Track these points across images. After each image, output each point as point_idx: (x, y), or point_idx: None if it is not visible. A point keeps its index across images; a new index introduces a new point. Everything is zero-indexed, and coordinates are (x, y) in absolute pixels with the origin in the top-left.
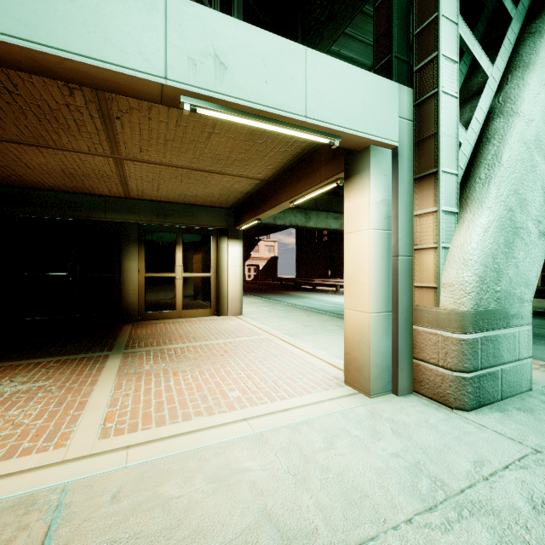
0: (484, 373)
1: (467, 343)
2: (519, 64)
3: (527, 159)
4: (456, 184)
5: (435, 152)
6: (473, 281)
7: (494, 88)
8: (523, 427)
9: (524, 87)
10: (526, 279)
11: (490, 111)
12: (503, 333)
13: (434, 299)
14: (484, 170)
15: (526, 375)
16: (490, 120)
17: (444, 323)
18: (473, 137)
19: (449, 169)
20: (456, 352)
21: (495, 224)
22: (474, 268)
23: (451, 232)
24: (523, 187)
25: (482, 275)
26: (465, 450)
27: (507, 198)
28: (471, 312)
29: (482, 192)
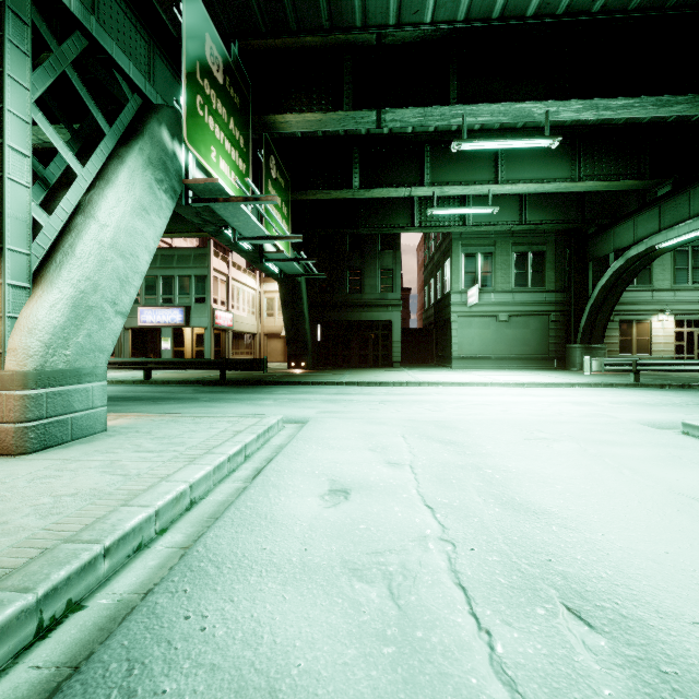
0: (51, 421)
1: (30, 398)
2: (106, 176)
3: (103, 255)
4: (29, 262)
5: (1, 229)
6: (38, 346)
7: (85, 187)
8: (72, 452)
9: (103, 198)
10: (102, 346)
11: (79, 205)
12: (75, 388)
13: (0, 363)
14: (60, 256)
15: (102, 420)
16: (76, 213)
17: (8, 383)
18: (60, 223)
19: (18, 249)
20: (19, 406)
21: (64, 302)
22: (39, 336)
23: (22, 304)
24: (98, 276)
25: (49, 342)
26: (2, 474)
27: (79, 283)
28: (34, 371)
29: (54, 274)
